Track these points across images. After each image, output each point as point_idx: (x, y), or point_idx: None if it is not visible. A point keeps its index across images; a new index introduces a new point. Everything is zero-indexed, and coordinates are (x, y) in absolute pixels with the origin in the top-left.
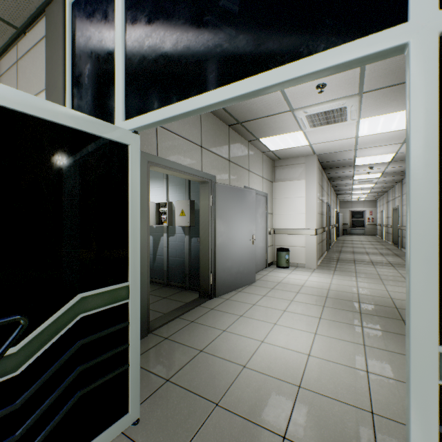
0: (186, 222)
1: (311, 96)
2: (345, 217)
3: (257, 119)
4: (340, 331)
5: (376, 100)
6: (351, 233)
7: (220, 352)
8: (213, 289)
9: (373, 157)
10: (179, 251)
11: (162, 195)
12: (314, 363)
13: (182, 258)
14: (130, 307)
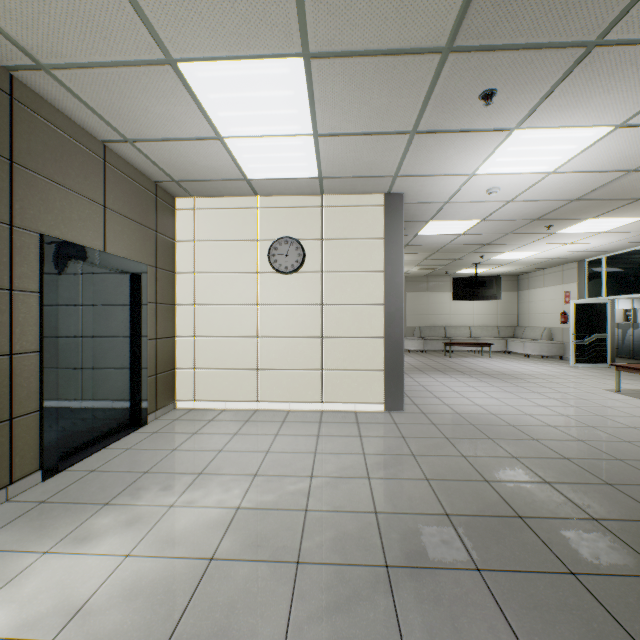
0: None
1: None
2: None
3: None
4: None
5: None
6: None
7: None
8: None
9: None
10: None
11: (628, 304)
12: None
13: None
14: (607, 340)
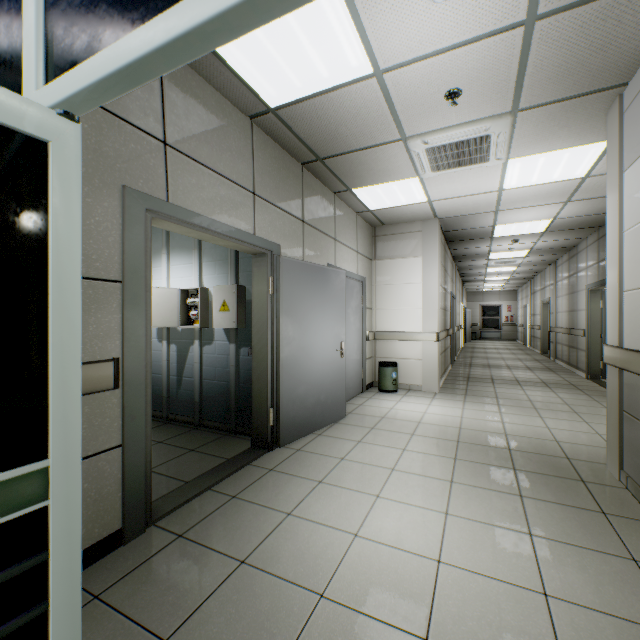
0: (230, 322)
1: (435, 113)
2: (474, 315)
3: (348, 154)
4: (487, 506)
5: (537, 125)
6: (482, 338)
7: (278, 563)
8: (275, 433)
9: (520, 225)
10: (220, 370)
11: (192, 276)
12: (450, 580)
13: (225, 381)
14: (53, 518)
